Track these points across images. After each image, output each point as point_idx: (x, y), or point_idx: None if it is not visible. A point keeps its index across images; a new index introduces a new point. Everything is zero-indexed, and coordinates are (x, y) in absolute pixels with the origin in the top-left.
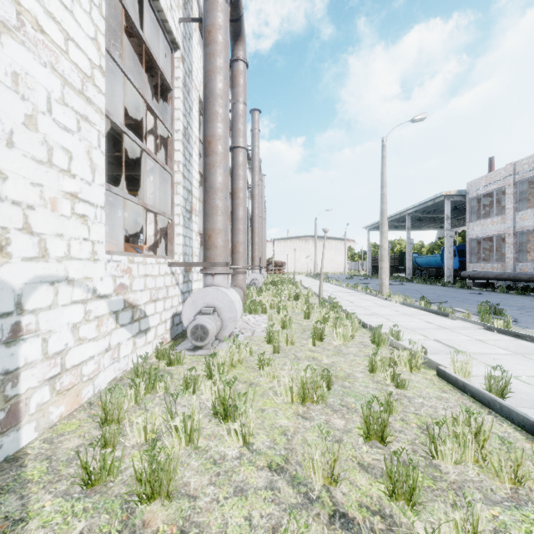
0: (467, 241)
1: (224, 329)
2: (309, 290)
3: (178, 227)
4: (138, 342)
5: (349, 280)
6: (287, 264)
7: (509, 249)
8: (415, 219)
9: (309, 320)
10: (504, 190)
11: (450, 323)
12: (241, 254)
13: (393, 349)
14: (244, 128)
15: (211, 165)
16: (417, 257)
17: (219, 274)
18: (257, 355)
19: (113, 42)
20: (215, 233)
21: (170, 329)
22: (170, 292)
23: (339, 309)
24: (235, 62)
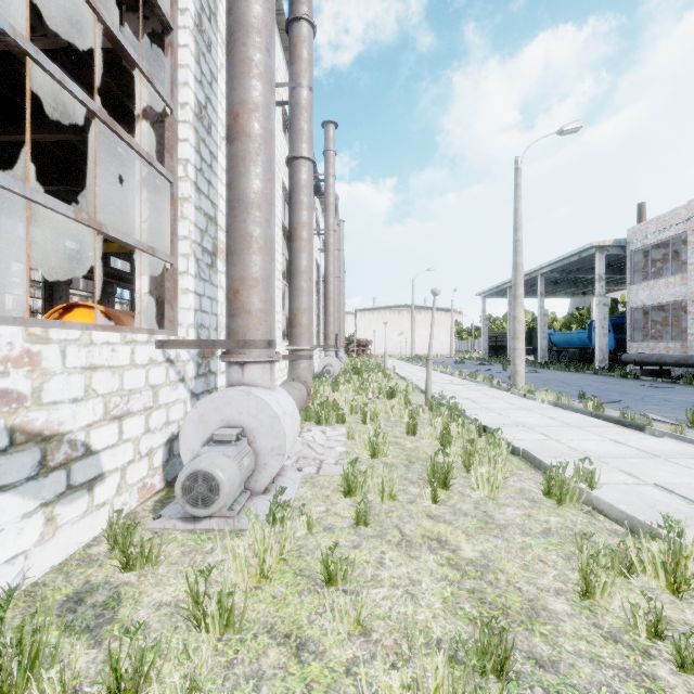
0: (628, 311)
1: (259, 469)
2: (408, 382)
3: (186, 277)
4: (65, 513)
5: (459, 366)
6: (374, 343)
7: (693, 322)
8: (548, 282)
9: (416, 438)
10: (682, 239)
11: (656, 444)
12: (304, 327)
13: (591, 511)
14: (310, 127)
15: (239, 158)
16: (553, 334)
17: (253, 362)
18: (323, 529)
19: (108, 3)
20: (247, 285)
21: (163, 465)
22: (163, 396)
23: (466, 419)
24: (295, 23)
